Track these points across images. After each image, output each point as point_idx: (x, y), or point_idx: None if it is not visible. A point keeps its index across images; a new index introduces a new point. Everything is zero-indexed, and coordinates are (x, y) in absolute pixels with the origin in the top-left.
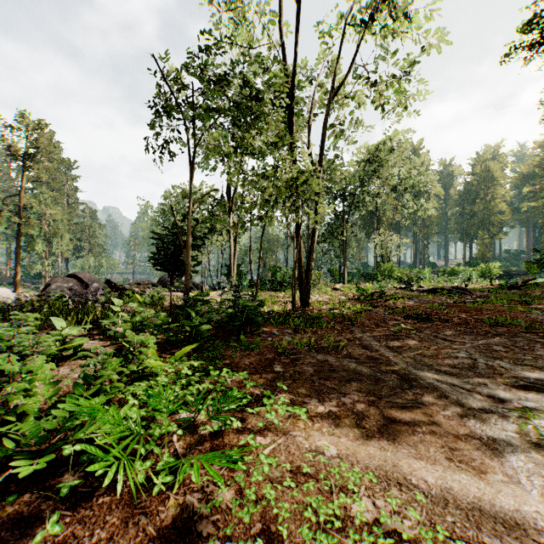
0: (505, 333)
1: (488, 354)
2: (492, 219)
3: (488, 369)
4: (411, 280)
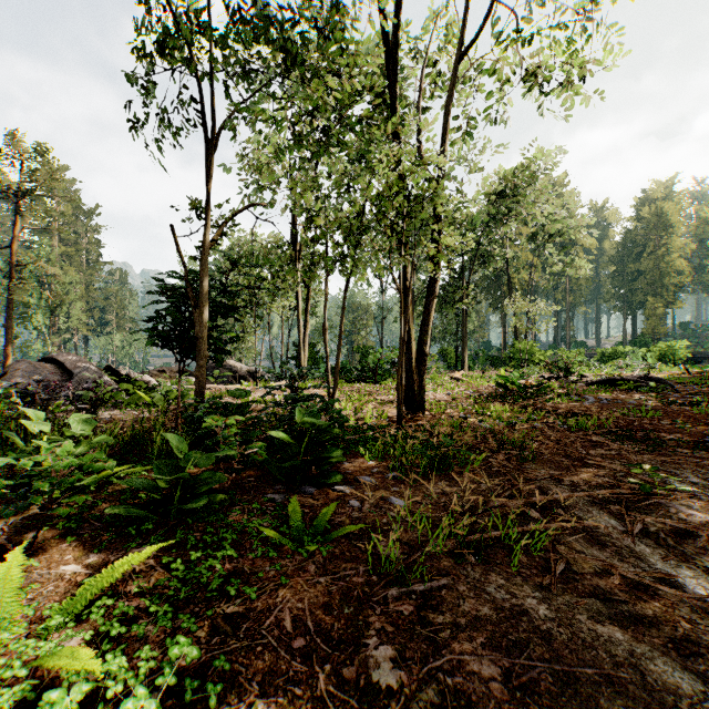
0: None
1: None
2: (666, 281)
3: None
4: (570, 365)
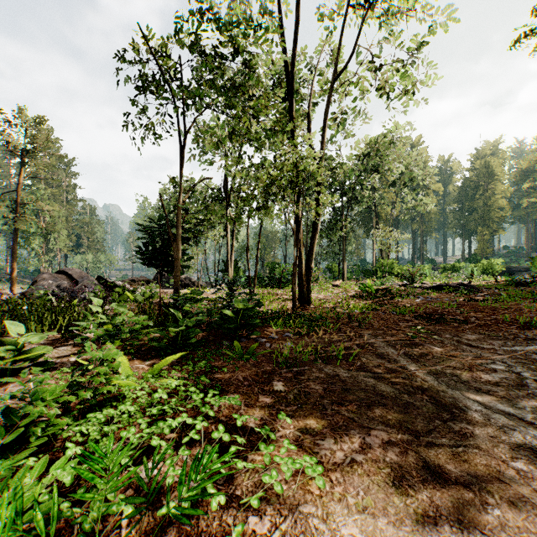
0: (536, 337)
1: (530, 365)
2: (492, 215)
3: None
4: (414, 276)
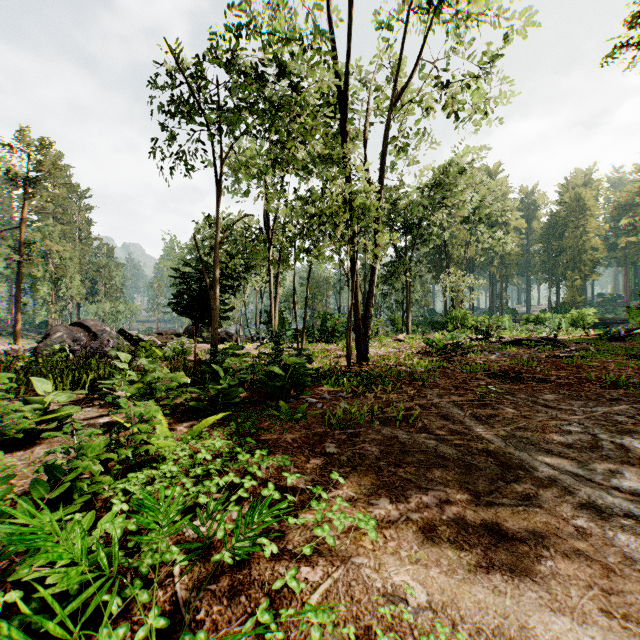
0: (622, 397)
1: (609, 427)
2: (584, 257)
3: (617, 450)
4: (490, 329)
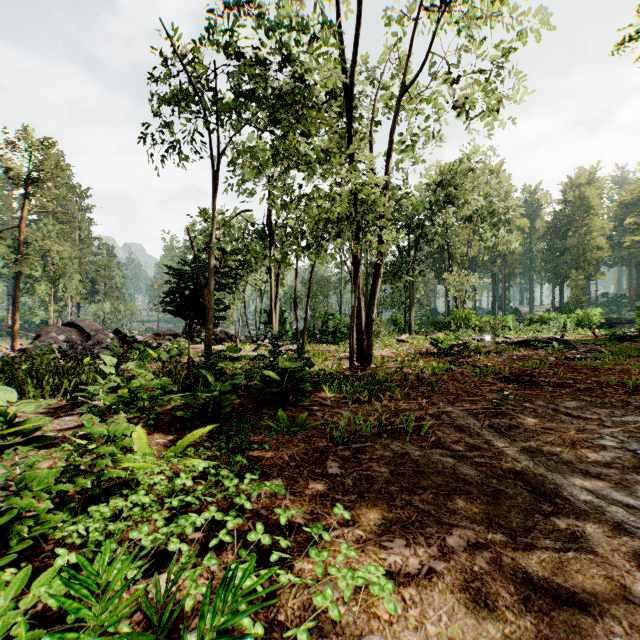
0: None
1: None
2: (588, 256)
3: None
4: (496, 329)
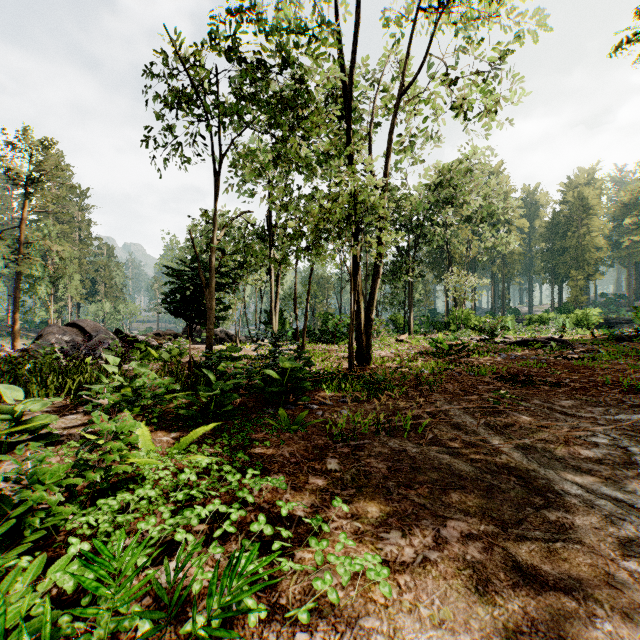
0: None
1: (638, 438)
2: (587, 257)
3: None
4: (495, 329)
